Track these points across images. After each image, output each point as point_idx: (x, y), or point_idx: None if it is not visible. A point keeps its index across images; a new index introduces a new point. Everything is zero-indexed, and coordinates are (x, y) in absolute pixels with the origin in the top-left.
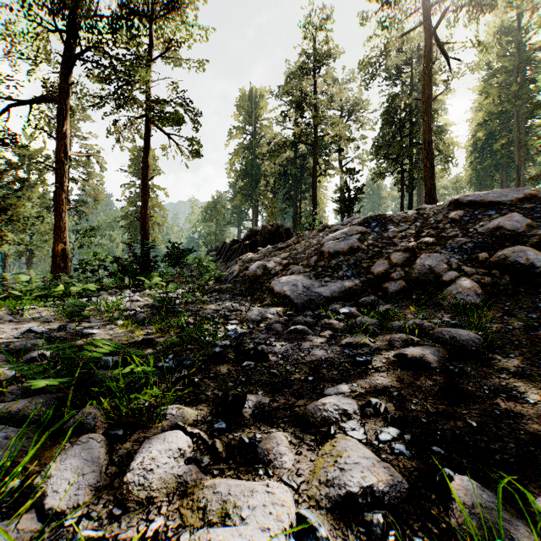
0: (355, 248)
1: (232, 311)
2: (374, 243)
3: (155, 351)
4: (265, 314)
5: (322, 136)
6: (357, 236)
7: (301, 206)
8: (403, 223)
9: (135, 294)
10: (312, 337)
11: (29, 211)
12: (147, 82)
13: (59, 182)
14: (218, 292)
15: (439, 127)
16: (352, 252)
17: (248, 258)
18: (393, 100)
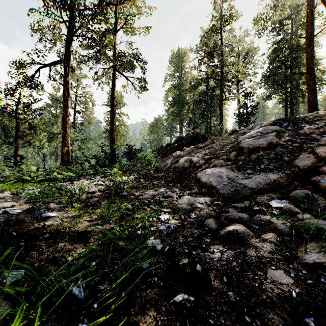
0: (274, 143)
1: (166, 197)
2: (292, 138)
3: (84, 249)
4: (194, 203)
5: (226, 73)
6: (273, 133)
7: (210, 121)
8: (317, 121)
9: (101, 179)
10: (253, 240)
11: (45, 128)
12: (113, 44)
13: (65, 110)
14: (156, 178)
15: (315, 59)
16: (271, 147)
17: (177, 154)
18: (279, 42)
